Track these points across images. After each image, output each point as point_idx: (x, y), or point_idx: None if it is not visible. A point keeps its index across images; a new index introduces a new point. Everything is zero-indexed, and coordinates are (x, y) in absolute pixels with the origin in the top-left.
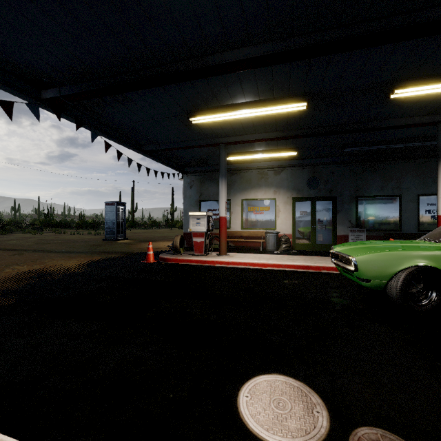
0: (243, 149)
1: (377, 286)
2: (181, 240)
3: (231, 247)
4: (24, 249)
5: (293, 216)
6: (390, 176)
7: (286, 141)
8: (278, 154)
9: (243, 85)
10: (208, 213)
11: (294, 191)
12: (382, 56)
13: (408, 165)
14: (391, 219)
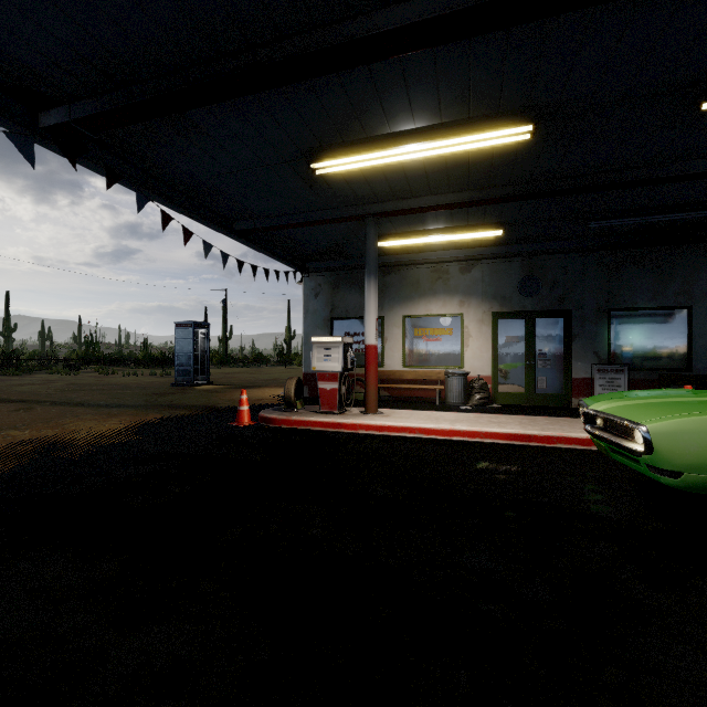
0: (407, 226)
1: (697, 486)
2: (298, 386)
3: (386, 399)
4: (38, 401)
5: (493, 345)
6: (671, 273)
7: (484, 210)
8: (469, 234)
9: (411, 92)
10: (345, 338)
11: (495, 302)
12: (701, 11)
13: (706, 251)
14: (672, 350)
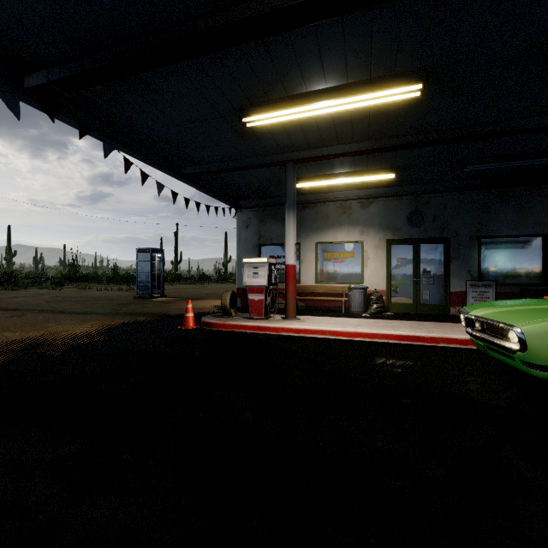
0: (319, 170)
1: None
2: (232, 297)
3: (301, 308)
4: (29, 309)
5: (387, 265)
6: (529, 208)
7: (380, 157)
8: (368, 176)
9: (324, 56)
10: (270, 259)
11: (389, 231)
12: None
13: None
14: (530, 269)
